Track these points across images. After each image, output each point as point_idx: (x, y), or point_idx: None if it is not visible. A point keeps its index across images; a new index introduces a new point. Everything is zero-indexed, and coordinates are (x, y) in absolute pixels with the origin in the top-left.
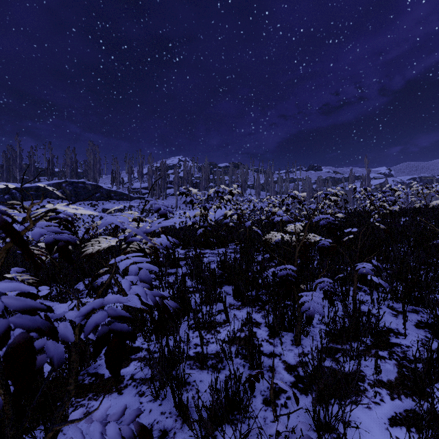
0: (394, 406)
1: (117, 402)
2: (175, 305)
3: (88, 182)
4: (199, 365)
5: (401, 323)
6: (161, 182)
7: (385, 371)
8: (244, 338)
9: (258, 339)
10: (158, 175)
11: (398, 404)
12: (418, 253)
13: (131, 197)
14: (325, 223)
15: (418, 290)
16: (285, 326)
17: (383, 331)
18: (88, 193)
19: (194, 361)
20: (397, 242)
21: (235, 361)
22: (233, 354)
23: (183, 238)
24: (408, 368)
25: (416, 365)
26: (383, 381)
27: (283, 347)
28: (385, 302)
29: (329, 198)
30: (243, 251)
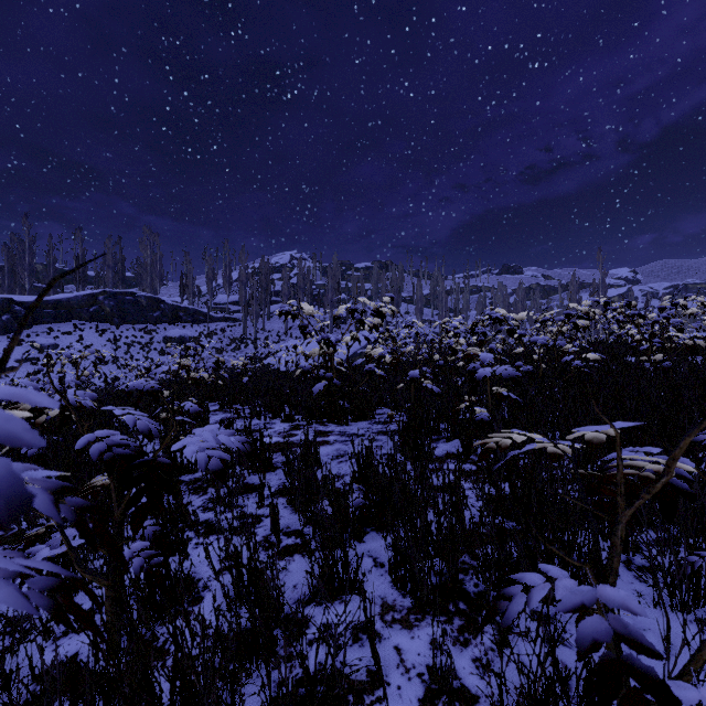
0: None
1: None
2: None
3: (140, 293)
4: None
5: None
6: (261, 292)
7: None
8: None
9: None
10: (255, 282)
11: None
12: None
13: (212, 317)
14: None
15: None
16: None
17: None
18: (140, 311)
19: None
20: None
21: None
22: None
23: (288, 397)
24: None
25: None
26: None
27: None
28: None
29: (574, 323)
30: (405, 436)
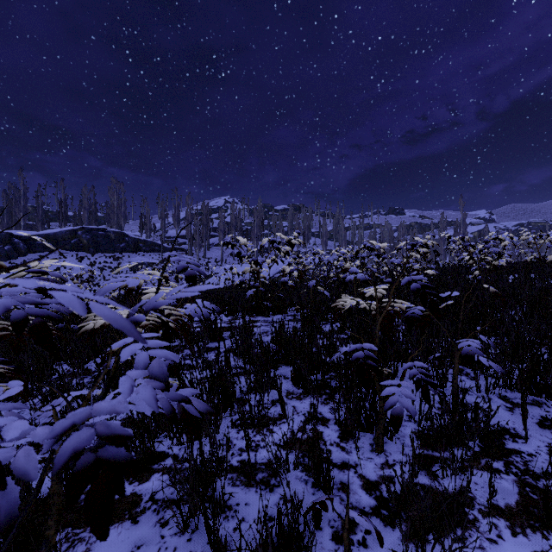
0: (517, 546)
1: (130, 535)
2: (205, 408)
3: (110, 229)
4: (245, 481)
5: (519, 420)
6: (202, 229)
7: (502, 491)
8: (306, 441)
9: (325, 442)
10: (198, 221)
11: (523, 542)
12: (538, 323)
13: (164, 248)
14: (418, 286)
15: (540, 375)
16: (361, 424)
17: (497, 433)
18: (110, 242)
19: (238, 474)
20: (507, 308)
21: (294, 474)
22: (291, 464)
23: (229, 301)
24: (536, 490)
25: (551, 491)
26: (499, 507)
27: (360, 454)
28: (495, 391)
29: (417, 250)
30: (305, 319)
